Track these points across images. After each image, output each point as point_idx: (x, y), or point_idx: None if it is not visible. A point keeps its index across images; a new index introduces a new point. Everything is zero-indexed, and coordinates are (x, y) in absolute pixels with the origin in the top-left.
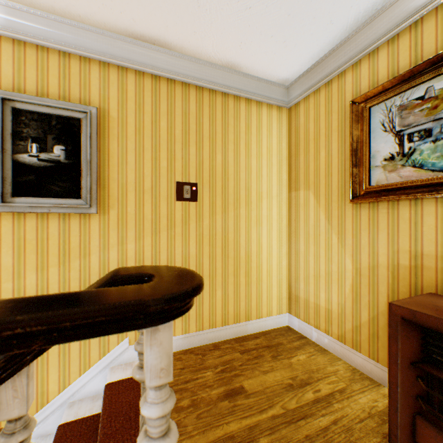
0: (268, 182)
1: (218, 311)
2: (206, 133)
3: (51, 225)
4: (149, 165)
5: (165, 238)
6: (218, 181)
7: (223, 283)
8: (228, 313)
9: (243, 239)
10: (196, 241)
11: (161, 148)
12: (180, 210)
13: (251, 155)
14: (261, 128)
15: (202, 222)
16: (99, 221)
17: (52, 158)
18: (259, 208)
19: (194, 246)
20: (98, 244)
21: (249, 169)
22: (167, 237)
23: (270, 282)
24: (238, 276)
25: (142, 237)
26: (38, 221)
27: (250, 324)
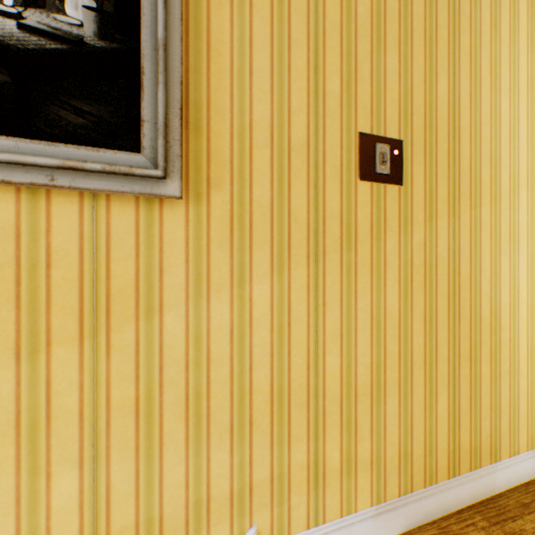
0: (528, 152)
1: (440, 445)
2: (418, 24)
3: (57, 224)
4: (300, 83)
5: (334, 270)
6: (440, 141)
7: (450, 378)
8: (459, 447)
9: (486, 278)
10: (399, 279)
11: (327, 45)
12: (366, 202)
13: (499, 88)
14: (517, 31)
15: (410, 235)
16: (184, 219)
17: (58, 27)
18: (514, 209)
19: (394, 292)
20: (182, 282)
21: (496, 121)
22: (339, 267)
23: (532, 374)
24: (477, 362)
25: (286, 265)
26: (19, 210)
27: (500, 469)
